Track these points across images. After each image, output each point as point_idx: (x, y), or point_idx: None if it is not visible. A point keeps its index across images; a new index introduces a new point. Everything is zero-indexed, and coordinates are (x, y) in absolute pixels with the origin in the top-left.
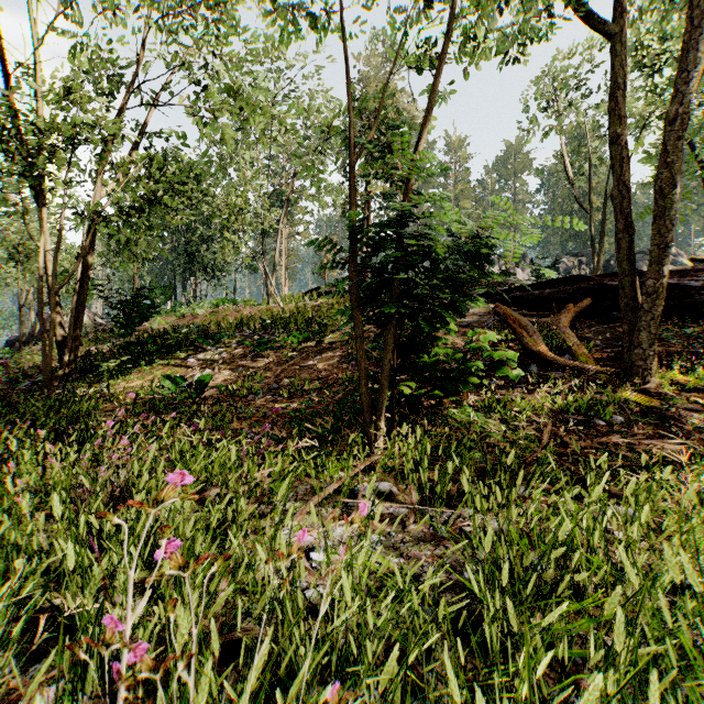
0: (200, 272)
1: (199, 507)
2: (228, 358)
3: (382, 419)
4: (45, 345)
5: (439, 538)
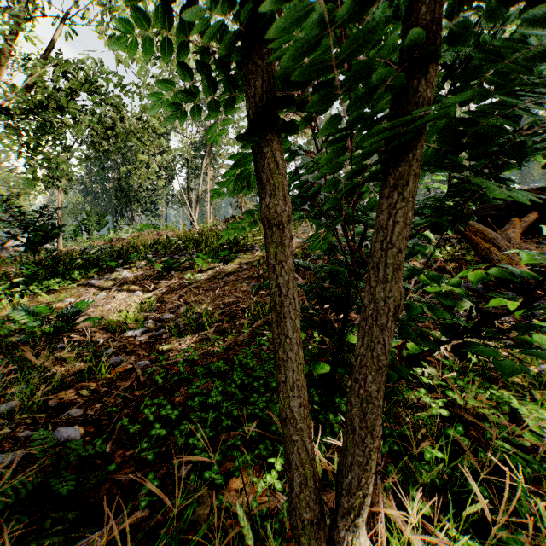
0: (135, 204)
1: None
2: (130, 279)
3: (360, 524)
4: None
5: None
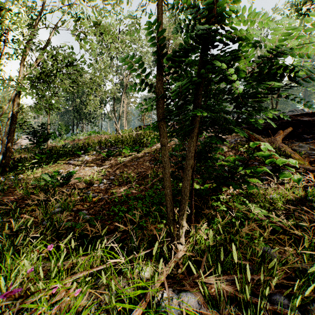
0: (85, 119)
1: None
2: (89, 160)
3: (184, 218)
4: None
5: None
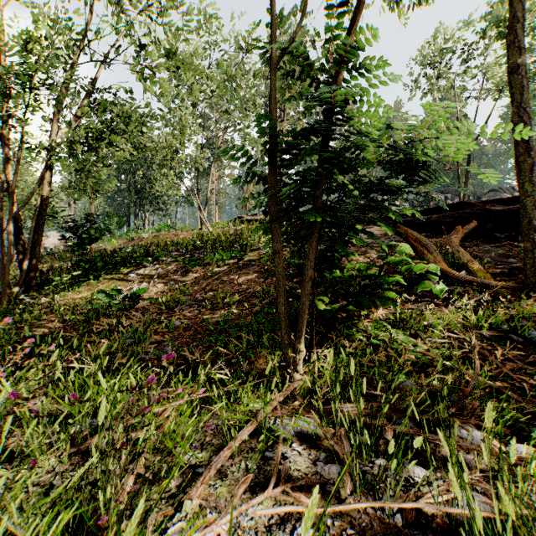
0: (148, 205)
1: (81, 460)
2: (163, 273)
3: (301, 341)
4: (4, 262)
5: (392, 529)
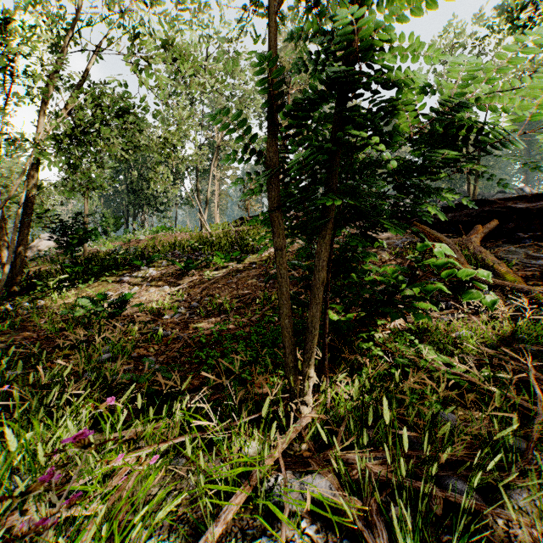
0: (147, 206)
1: None
2: (157, 276)
3: (311, 364)
4: None
5: None
